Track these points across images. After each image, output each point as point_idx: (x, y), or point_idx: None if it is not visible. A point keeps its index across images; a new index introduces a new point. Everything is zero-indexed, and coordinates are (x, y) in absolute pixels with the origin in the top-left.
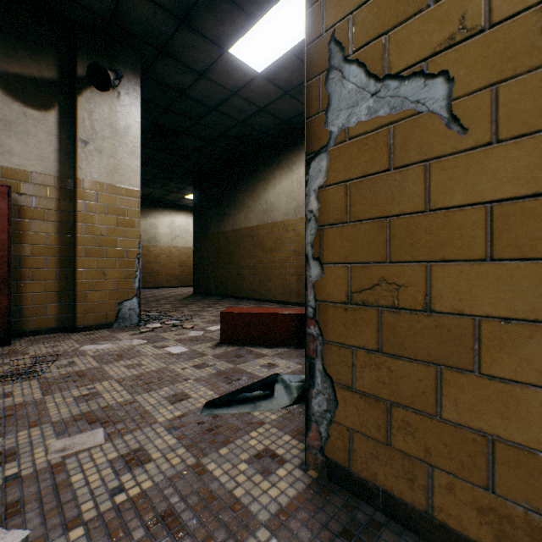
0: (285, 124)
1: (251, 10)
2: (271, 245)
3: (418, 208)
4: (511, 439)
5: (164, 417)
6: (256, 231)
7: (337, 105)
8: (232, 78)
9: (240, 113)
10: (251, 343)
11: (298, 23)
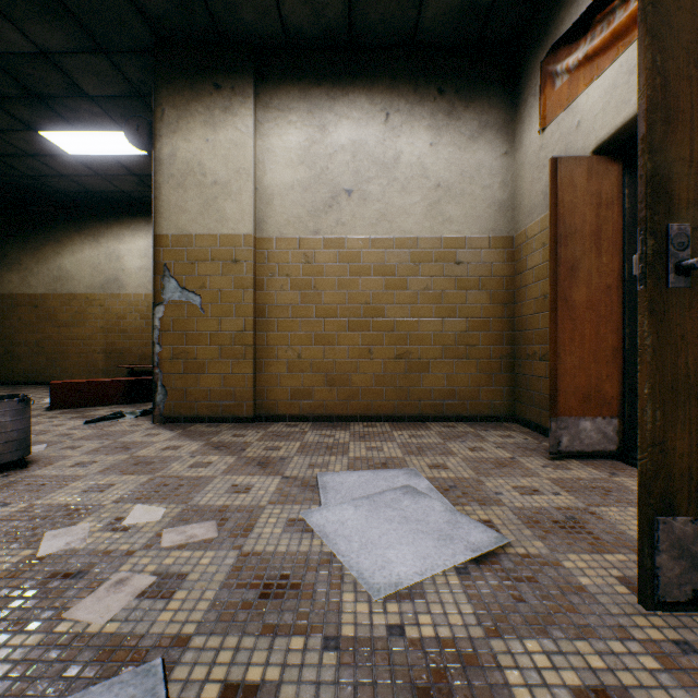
0: (93, 193)
1: (77, 124)
2: (68, 319)
3: (194, 331)
4: (214, 387)
5: (62, 429)
6: (42, 301)
7: (168, 290)
8: (34, 146)
9: (32, 169)
10: (84, 406)
11: (123, 146)
